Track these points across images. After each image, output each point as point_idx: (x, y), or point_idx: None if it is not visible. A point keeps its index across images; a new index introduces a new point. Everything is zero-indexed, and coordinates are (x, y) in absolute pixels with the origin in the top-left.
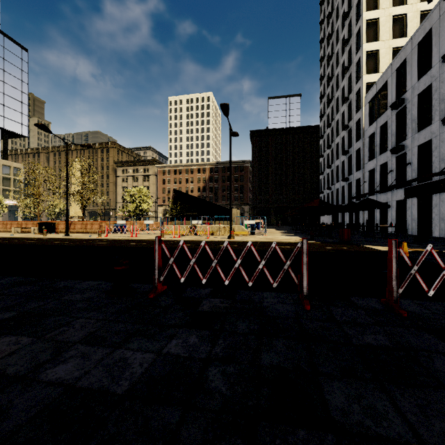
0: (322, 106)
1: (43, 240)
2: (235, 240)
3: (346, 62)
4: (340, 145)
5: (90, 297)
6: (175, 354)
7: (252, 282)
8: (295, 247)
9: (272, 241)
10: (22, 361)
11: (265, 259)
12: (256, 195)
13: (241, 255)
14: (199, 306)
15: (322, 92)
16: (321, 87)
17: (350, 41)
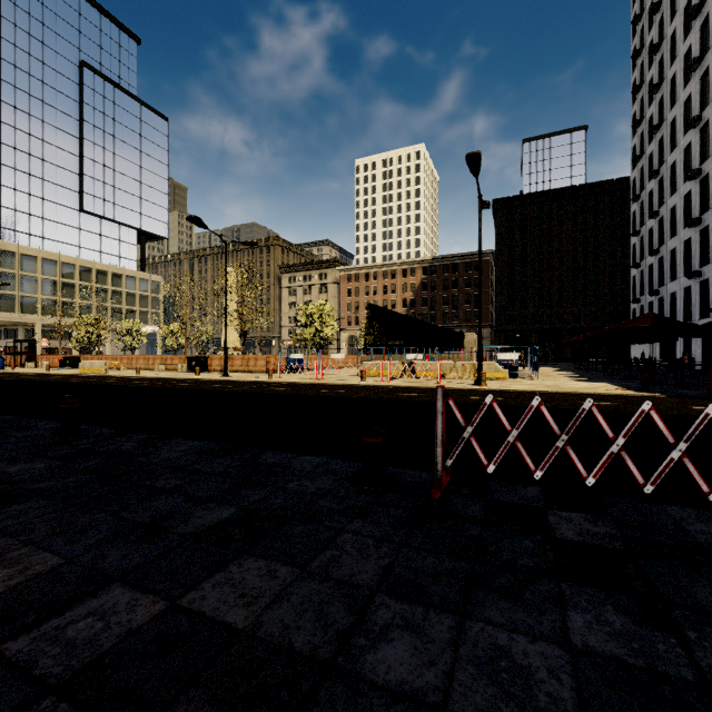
0: (636, 141)
1: (198, 382)
2: (491, 389)
3: (695, 48)
4: (680, 210)
5: (331, 489)
6: (609, 655)
7: (652, 486)
8: (621, 404)
9: (562, 391)
10: (307, 623)
11: (689, 440)
12: (505, 310)
13: (626, 429)
14: (550, 527)
15: (638, 115)
16: (634, 107)
17: (706, 6)
